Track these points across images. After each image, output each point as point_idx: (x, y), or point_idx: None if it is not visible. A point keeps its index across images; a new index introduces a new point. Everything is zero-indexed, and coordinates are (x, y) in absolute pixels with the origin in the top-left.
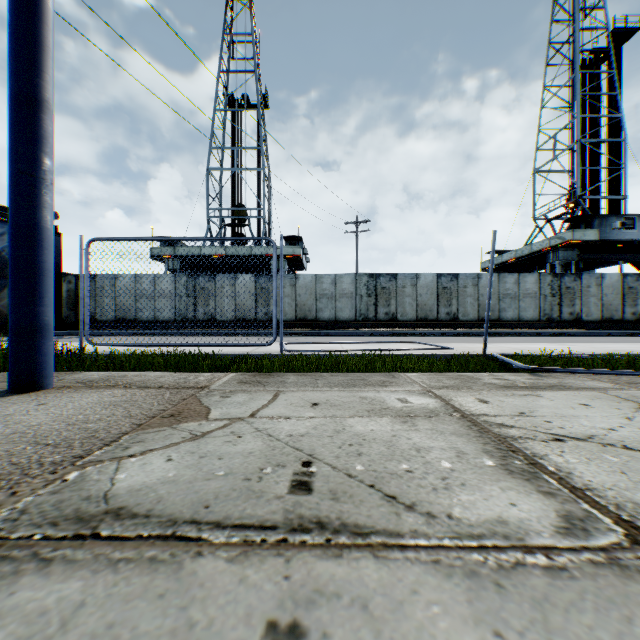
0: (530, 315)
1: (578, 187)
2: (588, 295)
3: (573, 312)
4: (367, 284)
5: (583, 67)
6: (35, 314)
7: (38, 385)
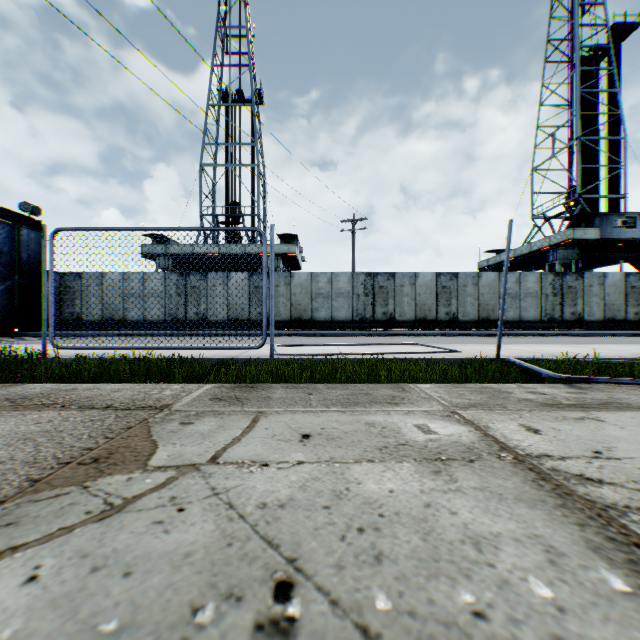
0: (531, 315)
1: (578, 185)
2: (590, 294)
3: (575, 312)
4: (364, 283)
5: (582, 64)
6: None
7: None
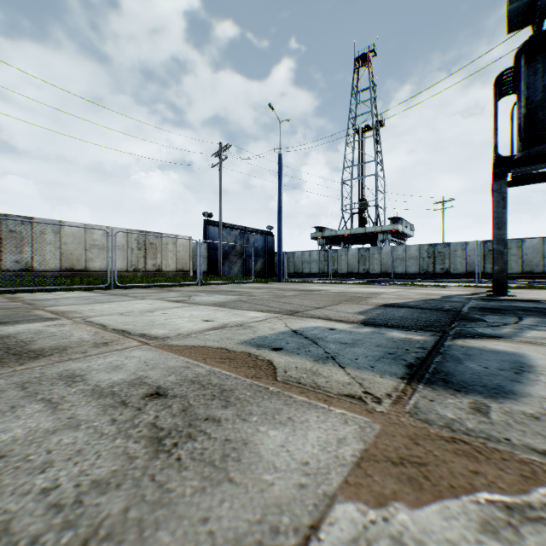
0: None
1: None
2: None
3: None
4: (427, 250)
5: None
6: (281, 272)
7: (281, 282)
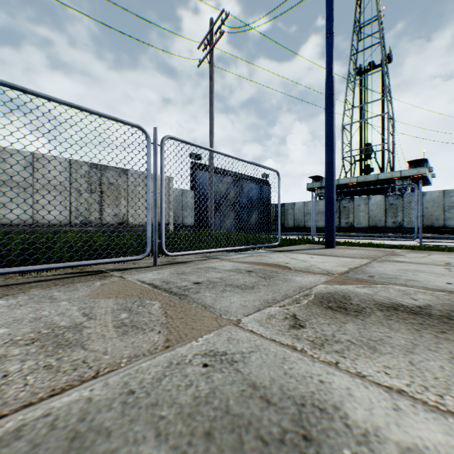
0: None
1: None
2: None
3: None
4: None
5: None
6: (332, 225)
7: (333, 247)
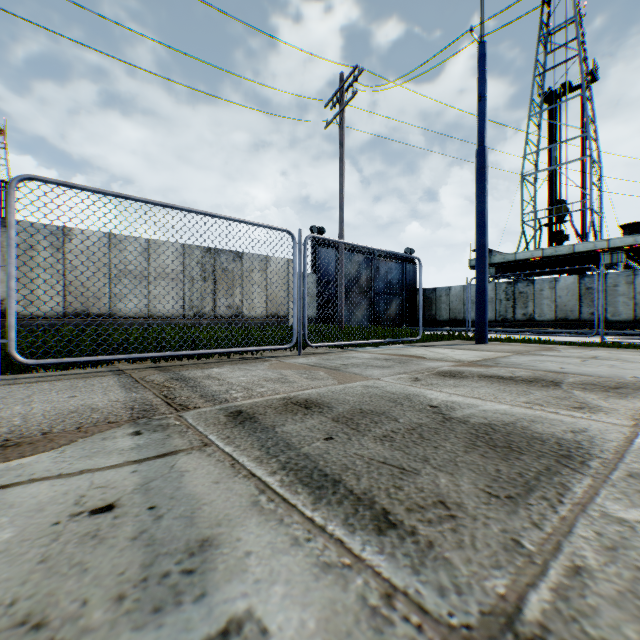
0: None
1: None
2: None
3: None
4: None
5: None
6: (484, 318)
7: (485, 342)
